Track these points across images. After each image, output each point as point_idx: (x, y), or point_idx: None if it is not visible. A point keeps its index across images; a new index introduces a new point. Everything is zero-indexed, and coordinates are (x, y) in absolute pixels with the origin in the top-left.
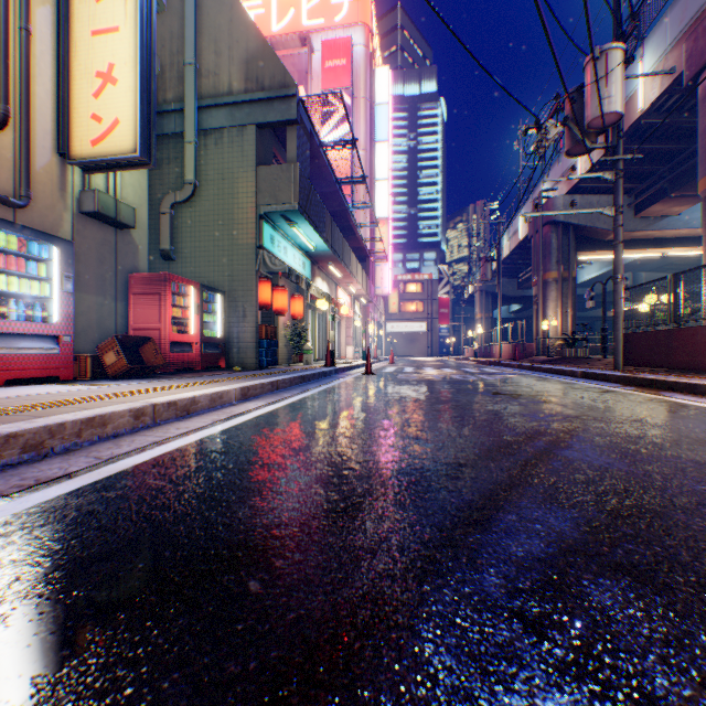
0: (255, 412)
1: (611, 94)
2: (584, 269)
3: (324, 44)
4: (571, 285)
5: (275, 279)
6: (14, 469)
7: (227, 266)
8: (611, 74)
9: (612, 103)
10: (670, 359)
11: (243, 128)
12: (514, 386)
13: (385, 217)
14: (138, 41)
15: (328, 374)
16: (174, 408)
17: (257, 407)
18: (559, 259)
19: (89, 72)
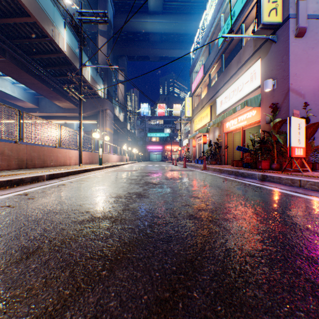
0: None
1: None
2: None
3: None
4: None
5: None
6: None
7: None
8: None
9: None
10: None
11: None
12: None
13: None
14: None
15: None
16: None
17: None
18: None
19: None
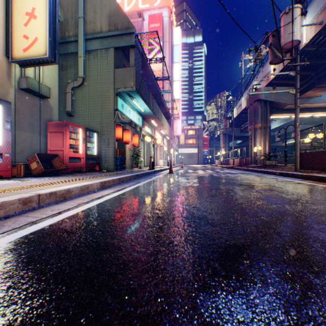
0: (106, 196)
1: (294, 31)
2: (272, 123)
3: (149, 16)
4: (268, 130)
5: (124, 126)
6: None
7: (100, 119)
8: (294, 20)
9: (295, 35)
10: (324, 165)
11: (107, 49)
12: (247, 180)
13: (178, 98)
14: None
15: (150, 173)
16: (54, 196)
17: (108, 193)
18: (262, 118)
19: (22, 12)
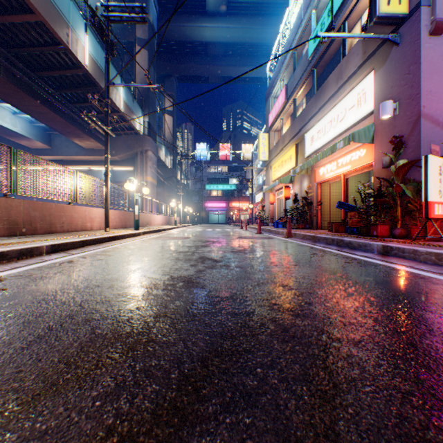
0: None
1: None
2: None
3: None
4: None
5: None
6: None
7: None
8: None
9: None
10: None
11: None
12: None
13: None
14: None
15: None
16: None
17: None
18: None
19: None
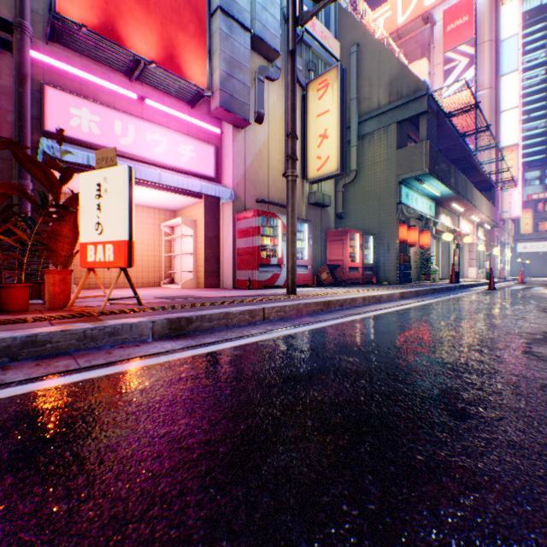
0: (411, 304)
1: None
2: None
3: (445, 13)
4: None
5: (406, 221)
6: (339, 311)
7: (376, 218)
8: None
9: None
10: None
11: (386, 127)
12: None
13: (513, 144)
14: (338, 114)
15: (452, 289)
16: (374, 298)
17: (411, 302)
18: None
19: (315, 136)
